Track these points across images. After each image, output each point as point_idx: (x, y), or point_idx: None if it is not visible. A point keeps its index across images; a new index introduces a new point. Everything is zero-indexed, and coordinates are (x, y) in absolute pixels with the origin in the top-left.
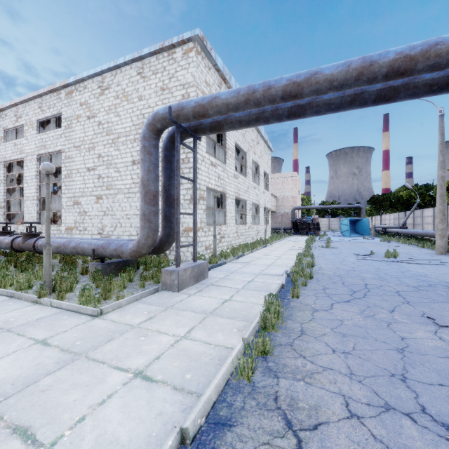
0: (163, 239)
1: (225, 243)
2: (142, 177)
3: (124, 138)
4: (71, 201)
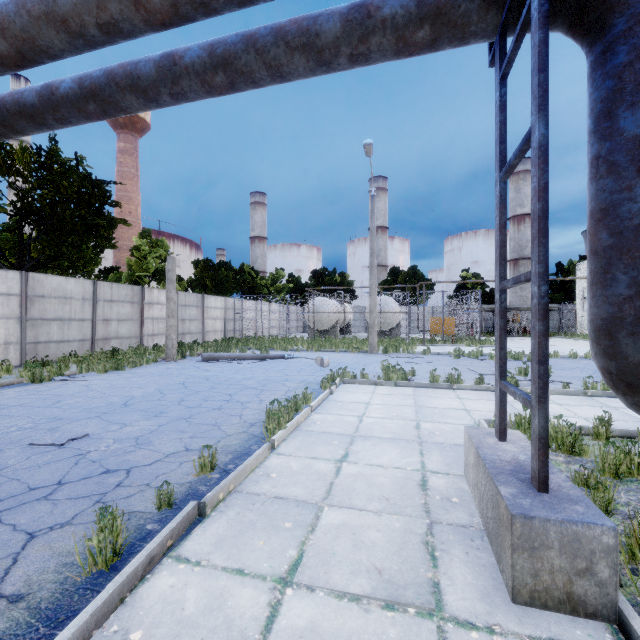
0: None
1: None
2: None
3: None
4: None
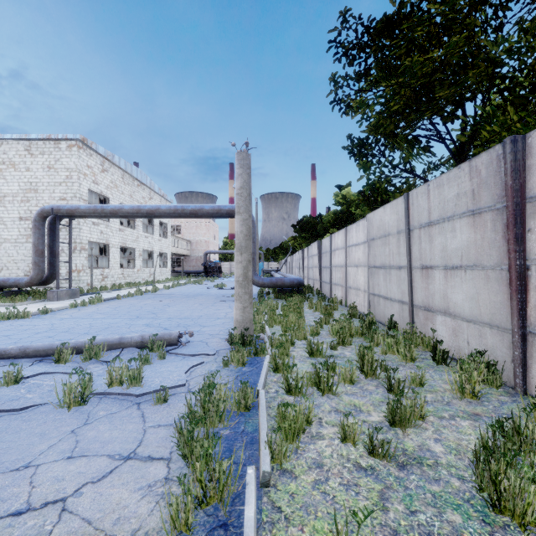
0: (48, 276)
1: (109, 282)
2: (34, 242)
3: (11, 198)
4: None
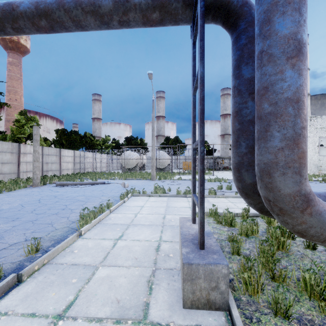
0: None
1: None
2: None
3: None
4: None
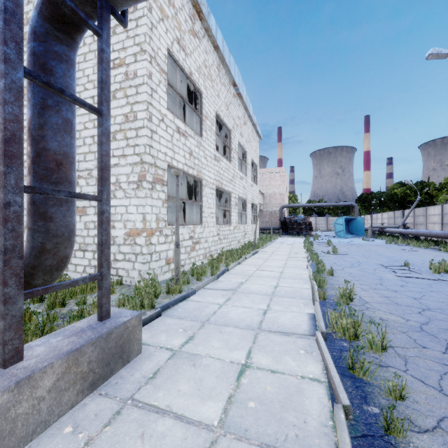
0: (26, 261)
1: (201, 250)
2: None
3: None
4: None
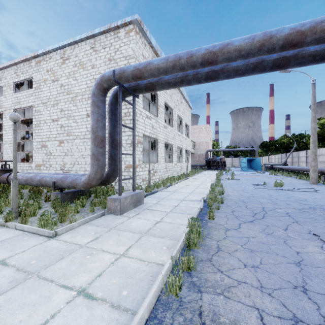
0: (109, 174)
1: (157, 176)
2: (92, 126)
3: (80, 97)
4: (40, 145)
